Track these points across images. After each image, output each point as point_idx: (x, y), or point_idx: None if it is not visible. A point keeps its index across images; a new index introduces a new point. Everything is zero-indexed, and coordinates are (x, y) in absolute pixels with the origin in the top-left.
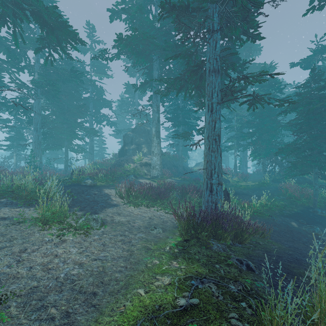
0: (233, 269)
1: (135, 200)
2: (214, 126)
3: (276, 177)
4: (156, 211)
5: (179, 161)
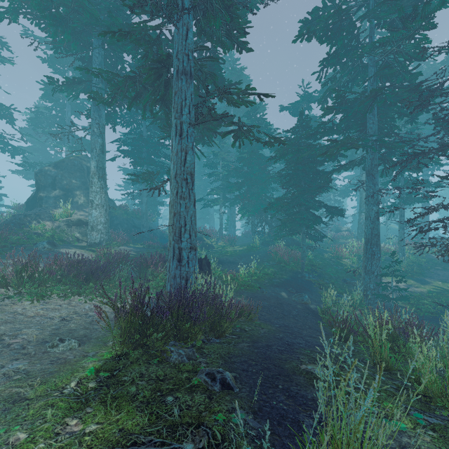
0: (197, 398)
1: (36, 289)
2: (184, 159)
3: (266, 239)
4: (82, 304)
5: (142, 219)
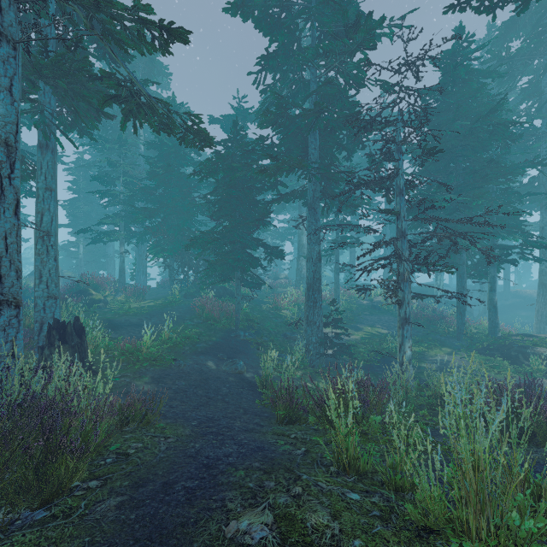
0: None
1: None
2: None
3: (190, 289)
4: None
5: None
